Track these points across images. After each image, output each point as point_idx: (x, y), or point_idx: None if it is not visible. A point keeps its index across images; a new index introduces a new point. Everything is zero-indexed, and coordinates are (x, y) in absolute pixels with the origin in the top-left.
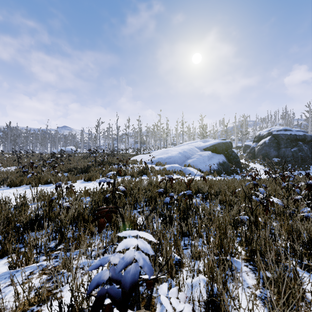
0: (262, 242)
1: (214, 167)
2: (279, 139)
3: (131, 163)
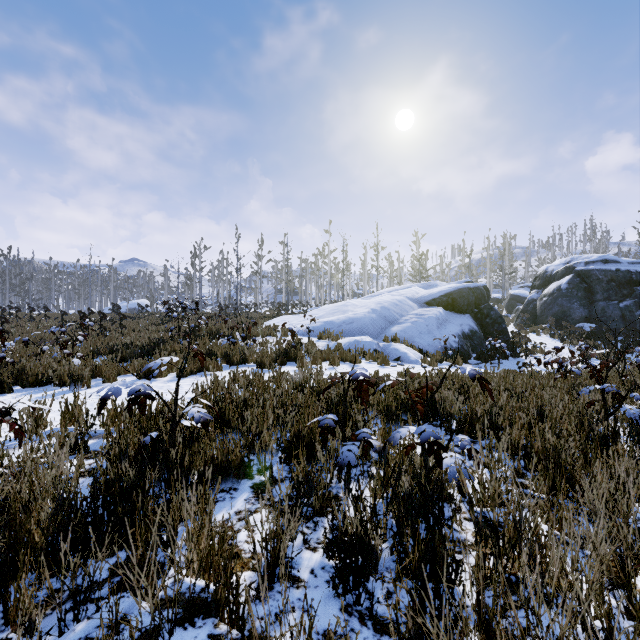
0: None
1: (451, 343)
2: (592, 282)
3: (263, 334)
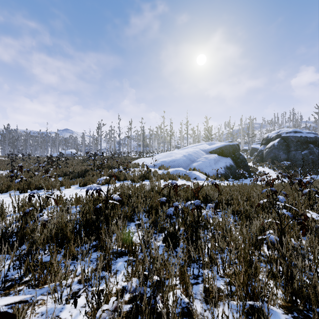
0: (317, 288)
1: (221, 171)
2: (289, 142)
3: (133, 167)
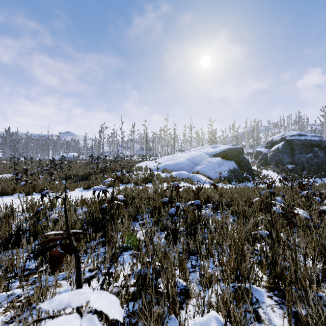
0: (291, 267)
1: (224, 174)
2: (293, 145)
3: (136, 170)
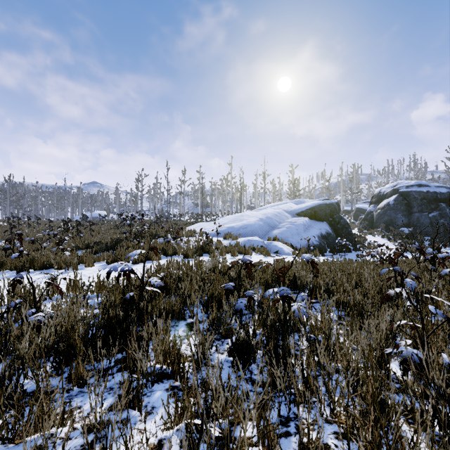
0: None
1: (313, 241)
2: (410, 199)
3: (186, 235)
